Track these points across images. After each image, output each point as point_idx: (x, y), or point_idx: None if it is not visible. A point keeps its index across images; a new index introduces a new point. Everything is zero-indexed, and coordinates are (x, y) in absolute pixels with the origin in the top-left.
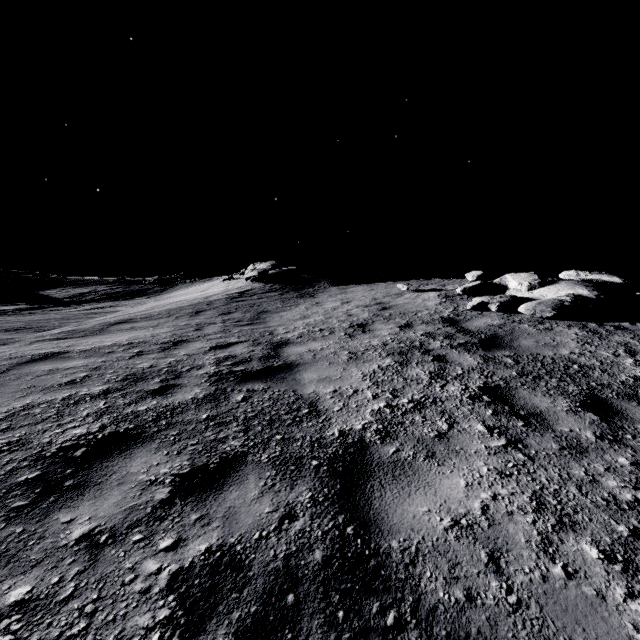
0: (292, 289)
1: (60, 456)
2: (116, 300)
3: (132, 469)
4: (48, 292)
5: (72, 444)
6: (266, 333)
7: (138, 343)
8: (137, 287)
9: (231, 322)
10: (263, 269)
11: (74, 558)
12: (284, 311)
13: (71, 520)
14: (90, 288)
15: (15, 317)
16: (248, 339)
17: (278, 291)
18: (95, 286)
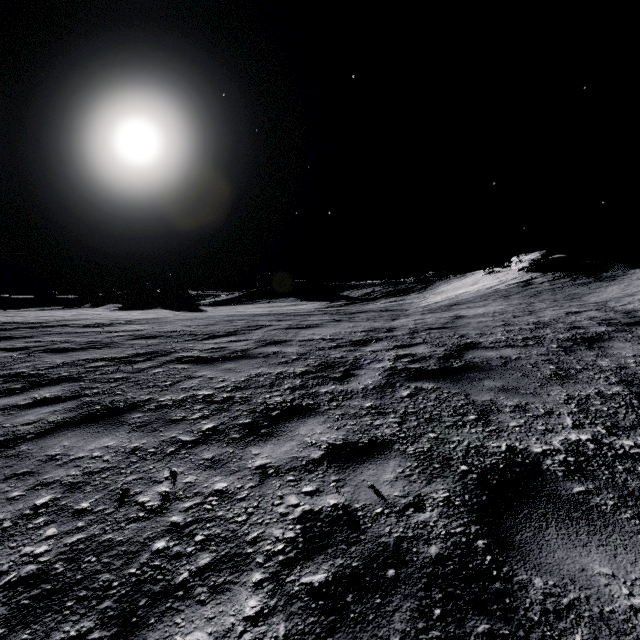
0: (580, 275)
1: (572, 340)
2: (396, 296)
3: (620, 345)
4: (345, 293)
5: (569, 338)
6: (600, 306)
7: (501, 312)
8: (403, 286)
9: (548, 301)
10: (532, 260)
11: (639, 358)
12: (595, 292)
13: (618, 352)
14: (369, 289)
15: (356, 307)
16: (589, 309)
17: (565, 278)
18: (371, 288)
